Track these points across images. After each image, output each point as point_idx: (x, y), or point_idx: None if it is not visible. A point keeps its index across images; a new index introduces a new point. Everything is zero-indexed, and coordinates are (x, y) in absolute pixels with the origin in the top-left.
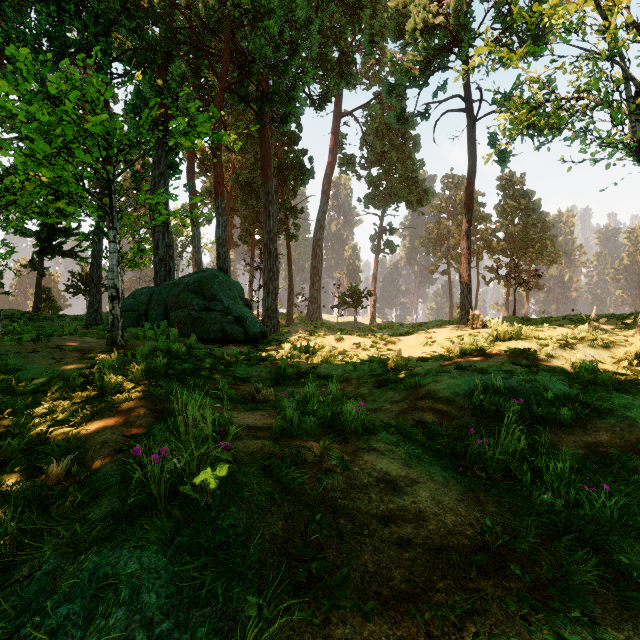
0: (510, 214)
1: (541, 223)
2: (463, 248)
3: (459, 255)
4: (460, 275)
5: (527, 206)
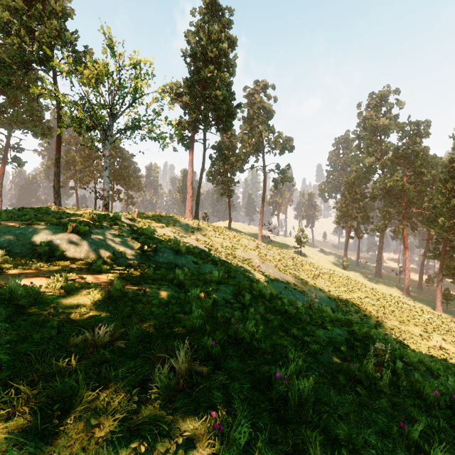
0: (112, 158)
1: (129, 168)
2: (55, 172)
3: (82, 178)
4: (53, 186)
5: (122, 156)
